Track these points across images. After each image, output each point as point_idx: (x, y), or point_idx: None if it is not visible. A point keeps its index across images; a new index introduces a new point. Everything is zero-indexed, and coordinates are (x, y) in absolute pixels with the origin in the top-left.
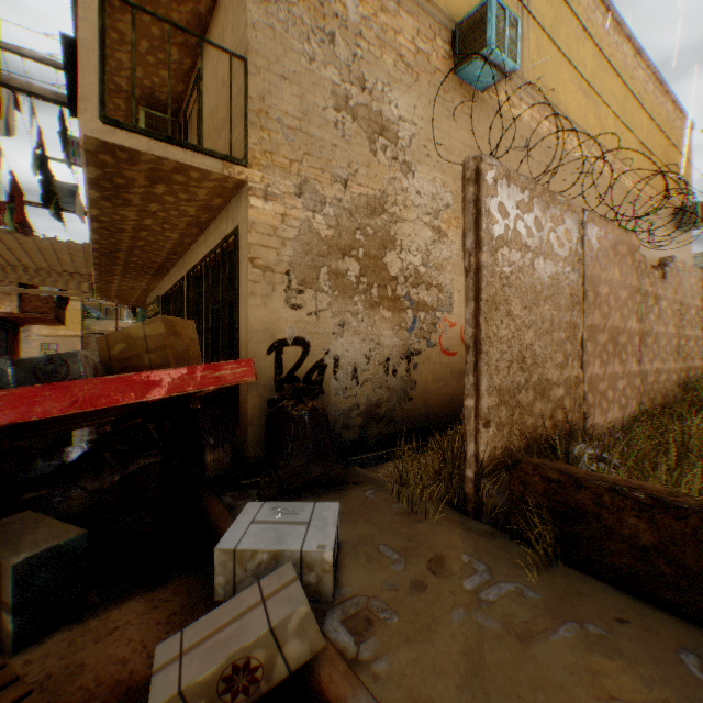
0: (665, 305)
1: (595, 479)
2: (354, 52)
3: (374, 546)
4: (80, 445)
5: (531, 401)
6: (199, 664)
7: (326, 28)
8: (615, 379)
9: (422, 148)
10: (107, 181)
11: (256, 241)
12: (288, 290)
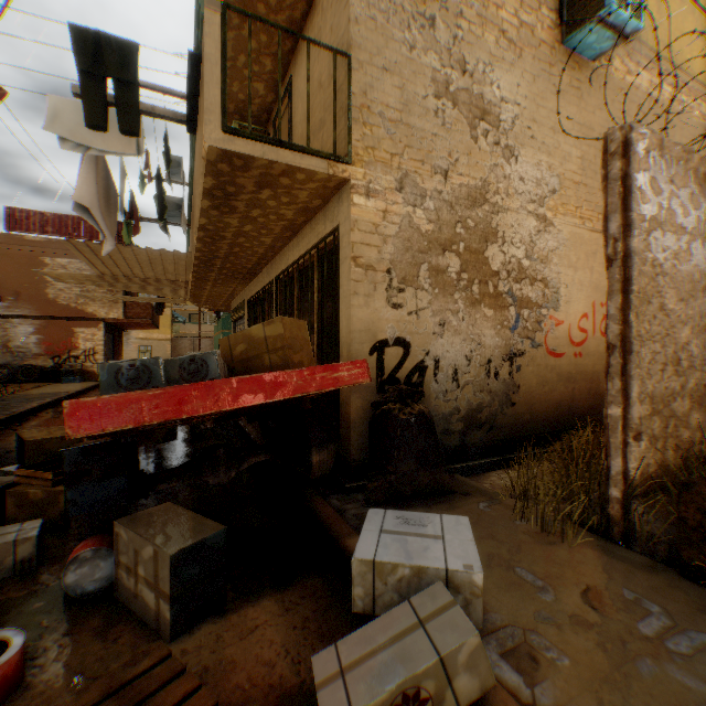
0: None
1: None
2: (454, 34)
3: (509, 568)
4: (184, 439)
5: (685, 411)
6: (366, 686)
7: (426, 12)
8: None
9: (525, 130)
10: (218, 190)
11: (358, 239)
12: (389, 289)
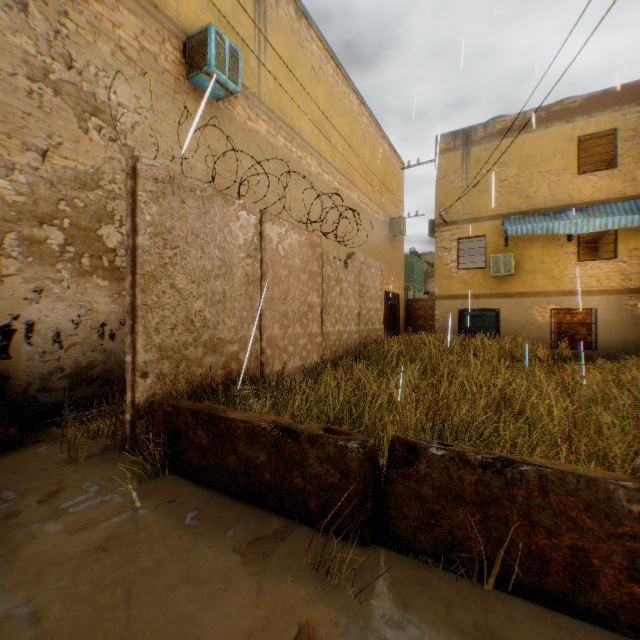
0: (348, 286)
1: (188, 407)
2: (58, 29)
3: None
4: None
5: (201, 355)
6: None
7: None
8: (298, 338)
9: (148, 137)
10: None
11: None
12: None
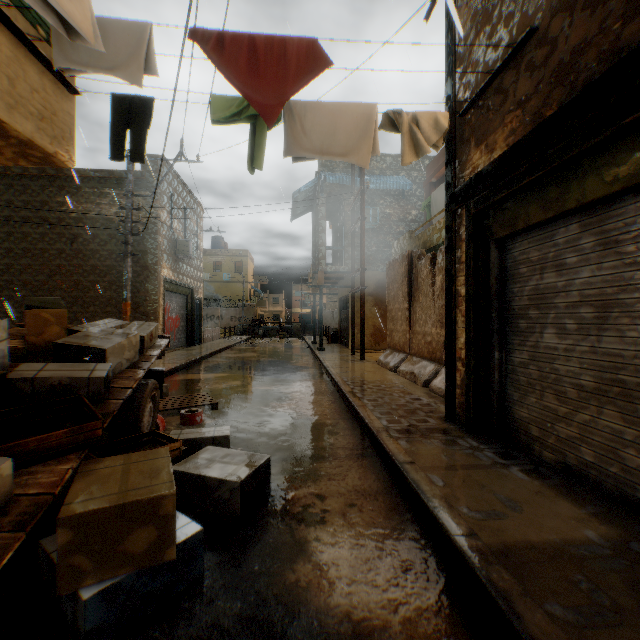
0: None
1: None
2: None
3: None
4: None
5: None
6: None
7: None
8: None
9: None
10: None
11: None
12: None
